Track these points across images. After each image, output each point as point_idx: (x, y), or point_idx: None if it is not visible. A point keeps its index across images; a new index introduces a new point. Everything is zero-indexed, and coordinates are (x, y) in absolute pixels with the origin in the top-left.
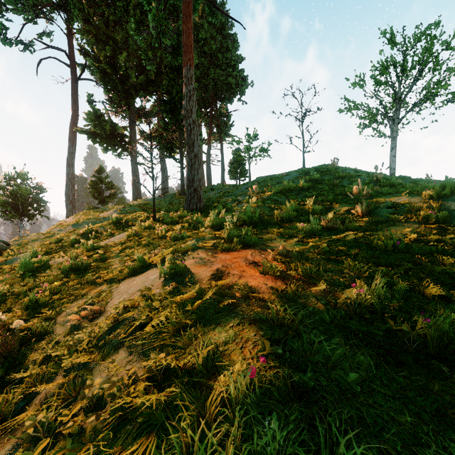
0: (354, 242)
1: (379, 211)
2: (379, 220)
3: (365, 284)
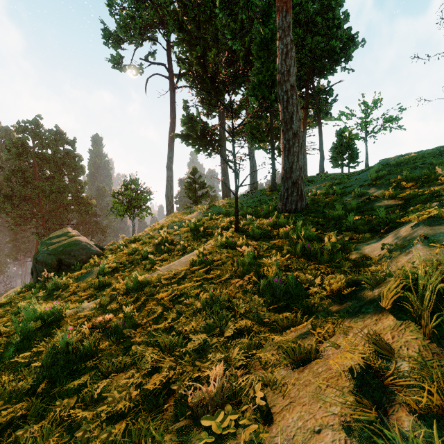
0: None
1: None
2: None
3: None
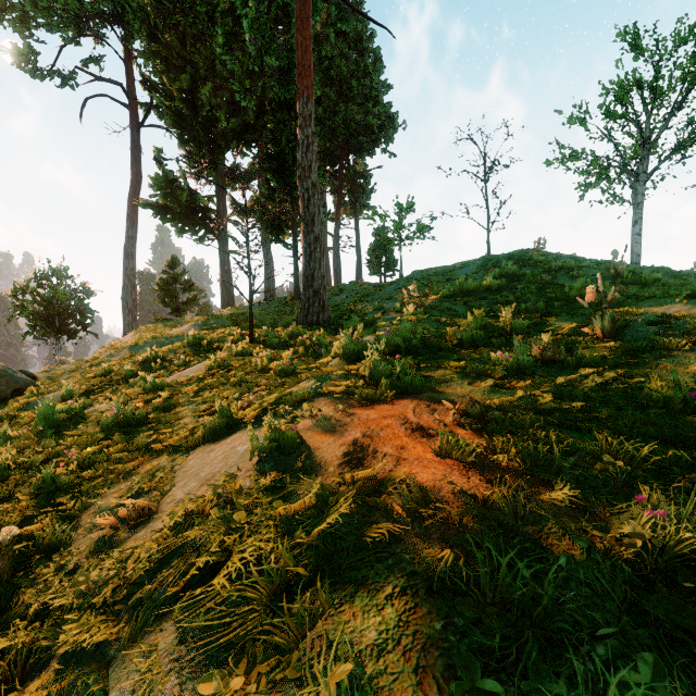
0: (601, 390)
1: (635, 329)
2: (638, 347)
3: (649, 485)
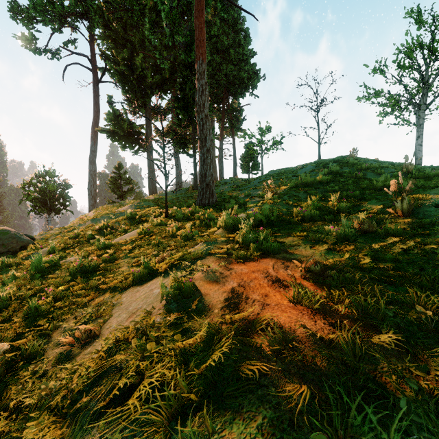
0: (406, 253)
1: (425, 210)
2: (429, 222)
3: None
